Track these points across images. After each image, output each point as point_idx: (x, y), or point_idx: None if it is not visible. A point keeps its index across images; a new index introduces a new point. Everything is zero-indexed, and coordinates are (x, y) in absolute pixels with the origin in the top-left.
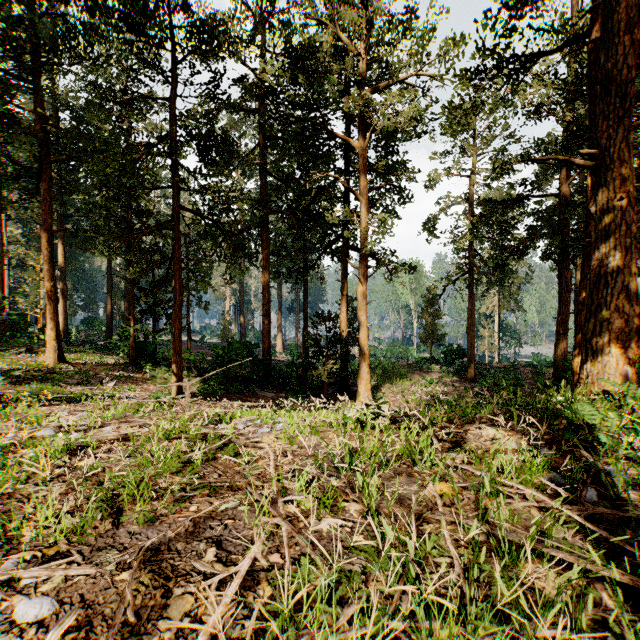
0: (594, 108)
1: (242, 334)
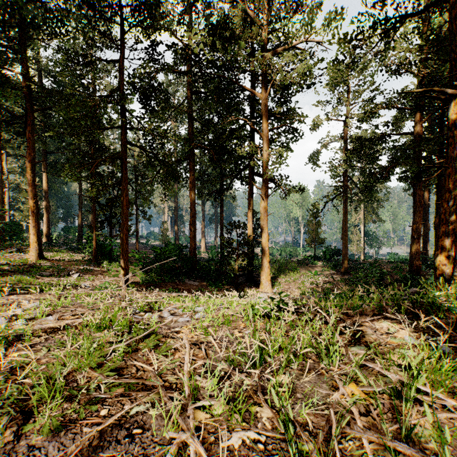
0: (453, 56)
1: (176, 238)
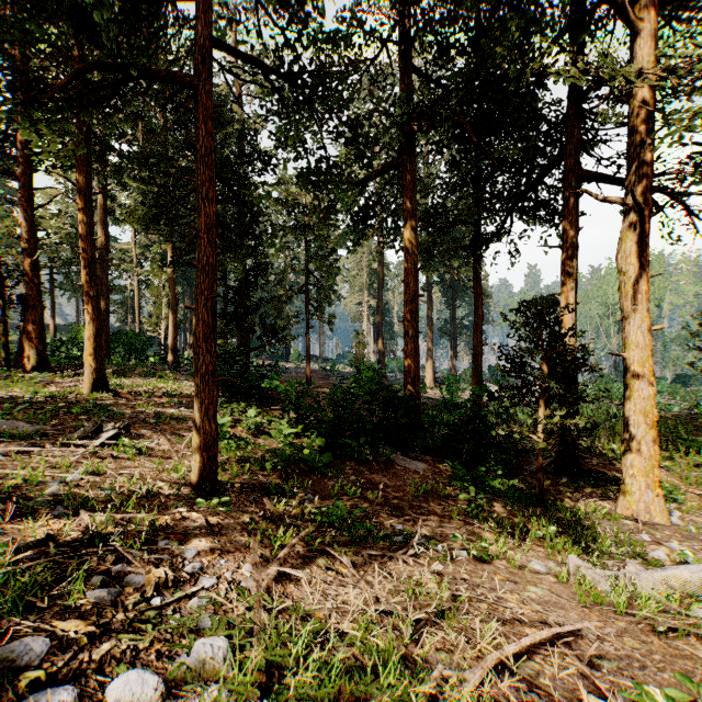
0: None
1: (380, 361)
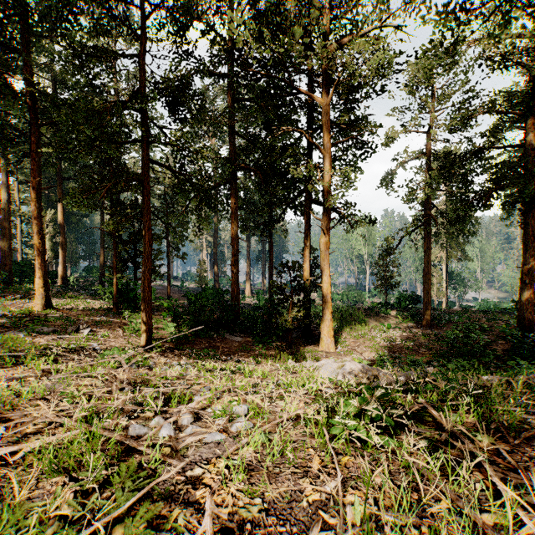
0: None
1: (216, 280)
